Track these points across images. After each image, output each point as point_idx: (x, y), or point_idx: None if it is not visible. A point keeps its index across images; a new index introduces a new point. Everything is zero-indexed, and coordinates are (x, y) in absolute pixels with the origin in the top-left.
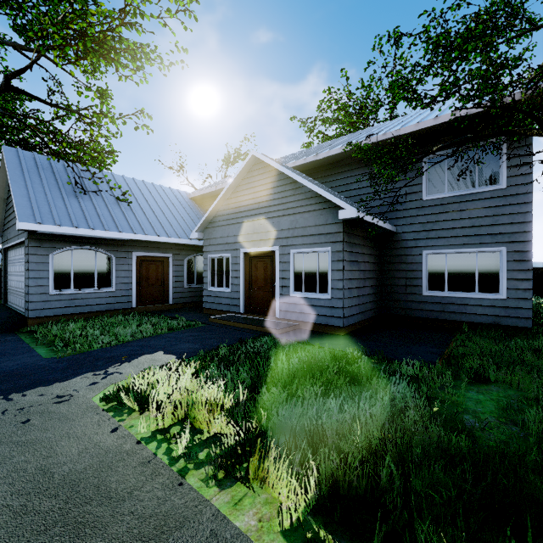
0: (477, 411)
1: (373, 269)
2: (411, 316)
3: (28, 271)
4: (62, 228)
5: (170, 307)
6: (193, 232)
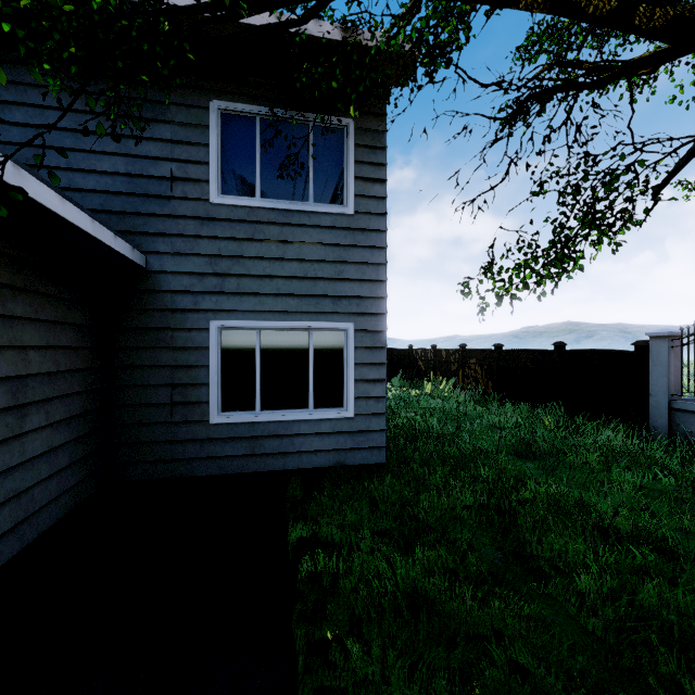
0: None
1: (71, 367)
2: (186, 477)
3: None
4: None
5: None
6: None
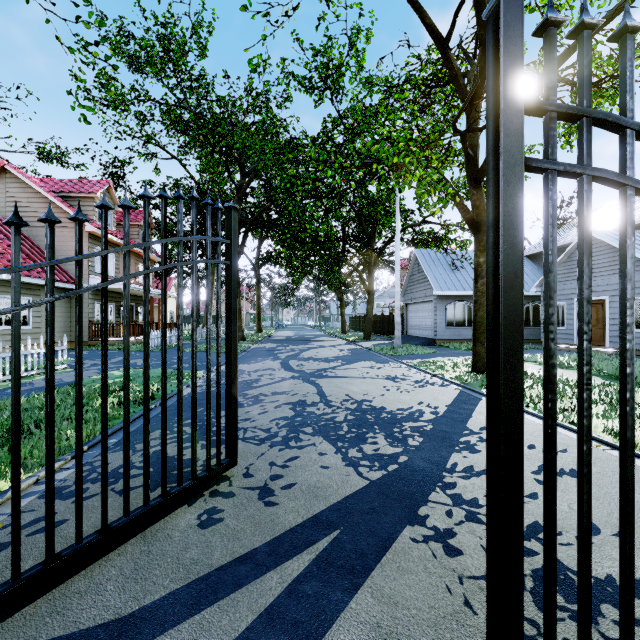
0: None
1: None
2: None
3: (437, 315)
4: (452, 292)
5: None
6: (532, 288)
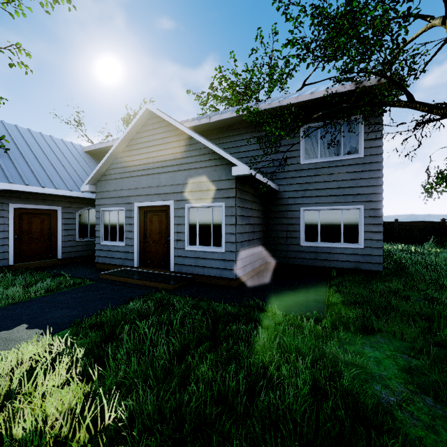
0: (383, 379)
1: (260, 223)
2: (291, 264)
3: None
4: None
5: (59, 262)
6: (84, 185)
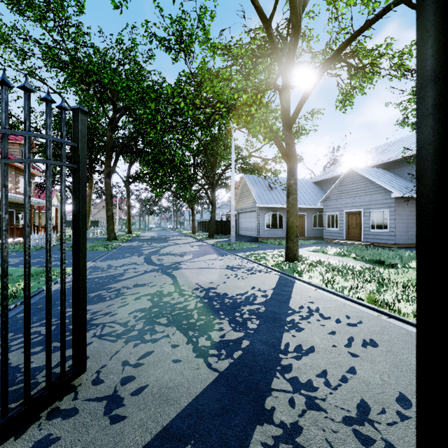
0: None
1: None
2: None
3: (259, 221)
4: (269, 205)
5: (305, 238)
6: (318, 203)
